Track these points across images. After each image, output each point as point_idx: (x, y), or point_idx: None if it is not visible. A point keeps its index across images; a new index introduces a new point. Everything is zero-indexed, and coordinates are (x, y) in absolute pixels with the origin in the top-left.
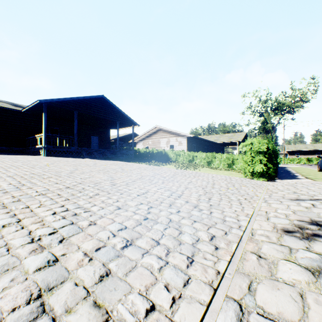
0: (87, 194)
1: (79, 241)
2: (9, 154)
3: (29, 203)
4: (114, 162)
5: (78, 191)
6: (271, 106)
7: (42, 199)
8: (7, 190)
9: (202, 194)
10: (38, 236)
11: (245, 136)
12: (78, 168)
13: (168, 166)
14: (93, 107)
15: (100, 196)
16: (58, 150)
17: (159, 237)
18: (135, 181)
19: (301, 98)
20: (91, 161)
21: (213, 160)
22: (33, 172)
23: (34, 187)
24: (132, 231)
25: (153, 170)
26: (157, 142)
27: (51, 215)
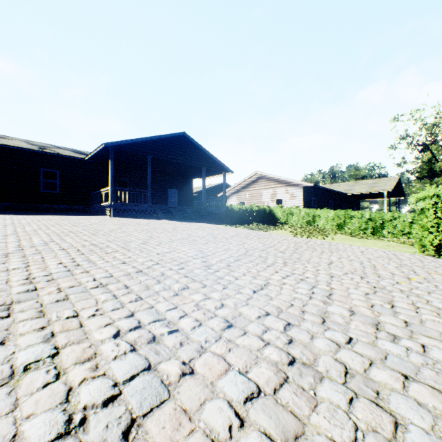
0: (170, 288)
1: (166, 440)
2: (70, 215)
3: (80, 305)
4: (200, 225)
5: (155, 279)
6: None
7: (100, 296)
8: (53, 276)
9: (370, 293)
10: (82, 410)
11: (396, 182)
12: (152, 235)
13: (279, 231)
14: (171, 149)
15: (191, 293)
16: (127, 208)
17: (351, 438)
18: (239, 259)
19: None
20: (169, 224)
21: (346, 222)
22: (95, 242)
23: (92, 271)
24: (276, 405)
25: (259, 239)
26: (258, 195)
27: (111, 339)
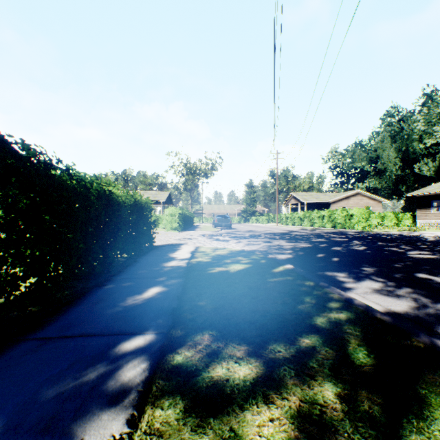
0: None
1: None
2: None
3: None
4: None
5: None
6: (191, 170)
7: None
8: None
9: None
10: None
11: (169, 195)
12: None
13: None
14: None
15: None
16: None
17: None
18: None
19: (212, 167)
20: None
21: None
22: None
23: None
24: None
25: None
26: None
27: None
